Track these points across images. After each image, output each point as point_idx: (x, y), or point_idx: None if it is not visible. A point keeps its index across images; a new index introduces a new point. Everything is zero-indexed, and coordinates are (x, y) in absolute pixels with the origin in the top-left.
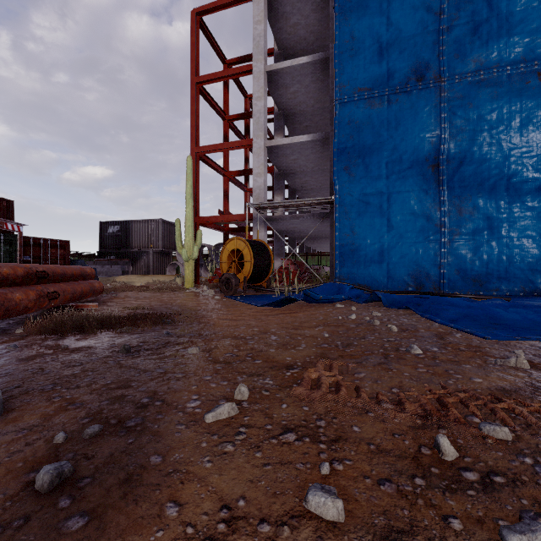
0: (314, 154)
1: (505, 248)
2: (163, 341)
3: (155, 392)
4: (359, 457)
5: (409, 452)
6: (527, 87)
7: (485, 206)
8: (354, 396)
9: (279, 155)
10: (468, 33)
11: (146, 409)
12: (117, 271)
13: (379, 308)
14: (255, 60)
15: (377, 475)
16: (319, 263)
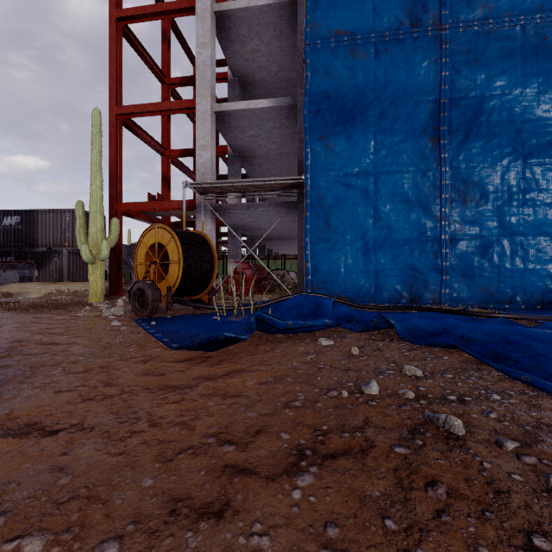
0: (278, 129)
1: (520, 248)
2: None
3: None
4: None
5: None
6: (545, 44)
7: (496, 194)
8: None
9: (232, 128)
10: None
11: None
12: (13, 277)
13: (397, 347)
14: None
15: None
16: (283, 267)
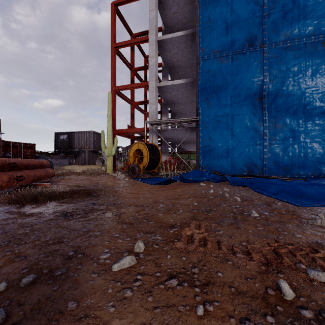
0: (186, 91)
1: (303, 148)
2: (89, 208)
3: (79, 247)
4: (224, 299)
5: (259, 293)
6: (316, 51)
7: (290, 123)
8: (217, 248)
9: (165, 92)
10: (280, 17)
11: (71, 260)
12: (66, 163)
13: (227, 186)
14: (150, 33)
15: (238, 314)
16: (189, 158)
